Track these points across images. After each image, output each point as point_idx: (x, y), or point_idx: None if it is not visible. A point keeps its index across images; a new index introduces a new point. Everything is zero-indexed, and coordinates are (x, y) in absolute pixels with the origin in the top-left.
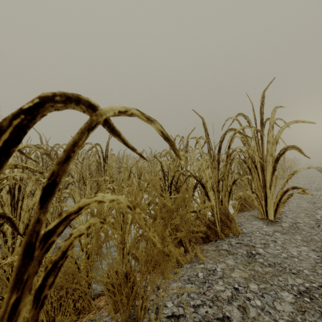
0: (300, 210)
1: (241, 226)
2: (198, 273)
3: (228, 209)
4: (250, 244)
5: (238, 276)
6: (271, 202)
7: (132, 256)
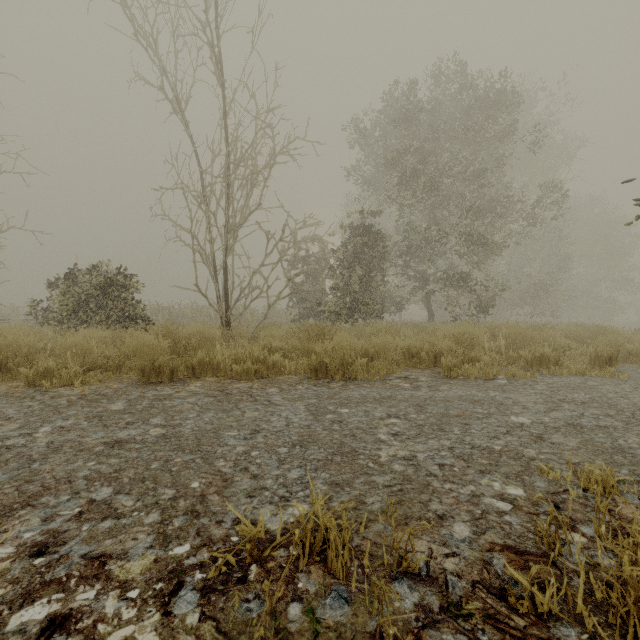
0: None
1: None
2: None
3: None
4: None
5: None
6: None
7: None
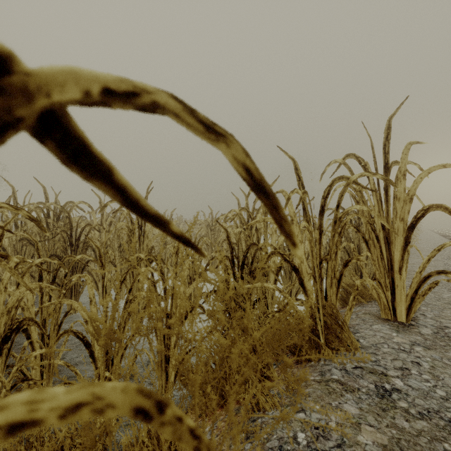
0: (442, 304)
1: (356, 334)
2: (297, 434)
3: (336, 306)
4: (378, 369)
5: (371, 442)
6: (402, 294)
7: (181, 381)
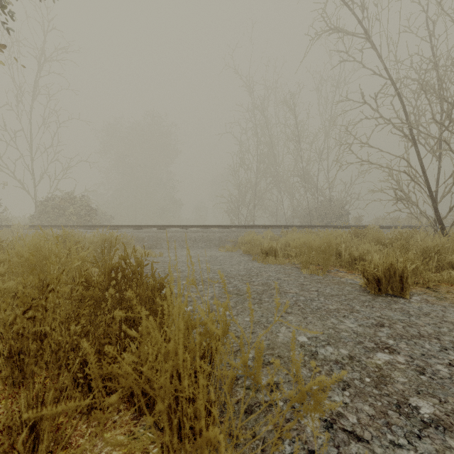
0: None
1: None
2: None
3: None
4: None
5: None
6: None
7: None
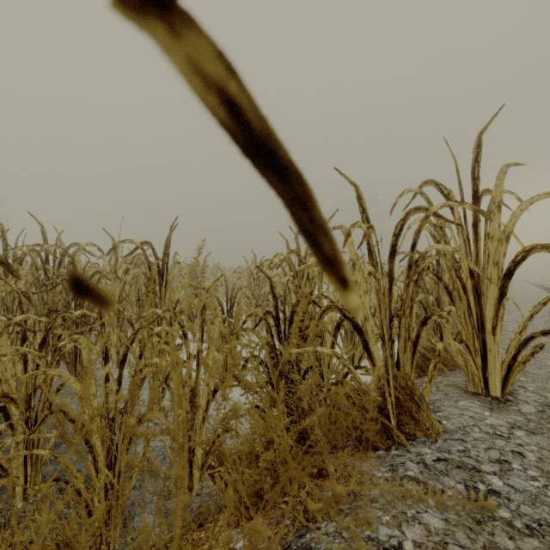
0: (546, 373)
1: (436, 413)
2: None
3: (411, 378)
4: (469, 463)
5: None
6: (496, 360)
7: (209, 475)
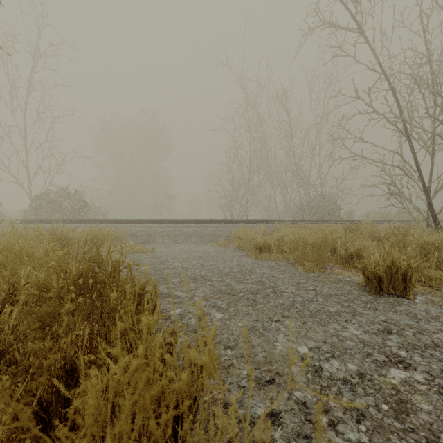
0: None
1: None
2: None
3: None
4: None
5: None
6: None
7: None
